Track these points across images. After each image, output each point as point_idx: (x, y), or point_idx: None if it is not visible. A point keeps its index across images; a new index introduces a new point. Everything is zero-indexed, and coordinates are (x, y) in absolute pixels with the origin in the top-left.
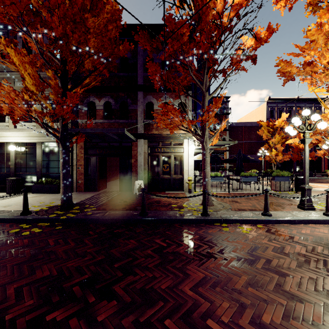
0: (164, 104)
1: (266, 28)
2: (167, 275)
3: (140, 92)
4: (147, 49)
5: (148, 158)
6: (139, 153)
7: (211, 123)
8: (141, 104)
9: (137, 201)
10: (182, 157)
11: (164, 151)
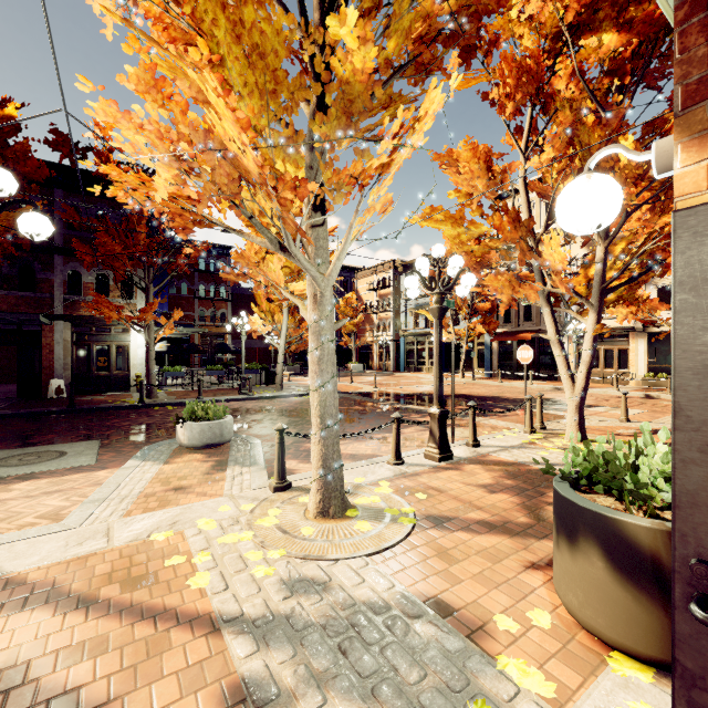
0: (100, 275)
1: (202, 244)
2: (96, 423)
3: (58, 256)
4: (74, 224)
5: (72, 348)
6: (57, 342)
7: (150, 319)
8: (61, 273)
9: (58, 402)
10: (128, 347)
11: (100, 339)
